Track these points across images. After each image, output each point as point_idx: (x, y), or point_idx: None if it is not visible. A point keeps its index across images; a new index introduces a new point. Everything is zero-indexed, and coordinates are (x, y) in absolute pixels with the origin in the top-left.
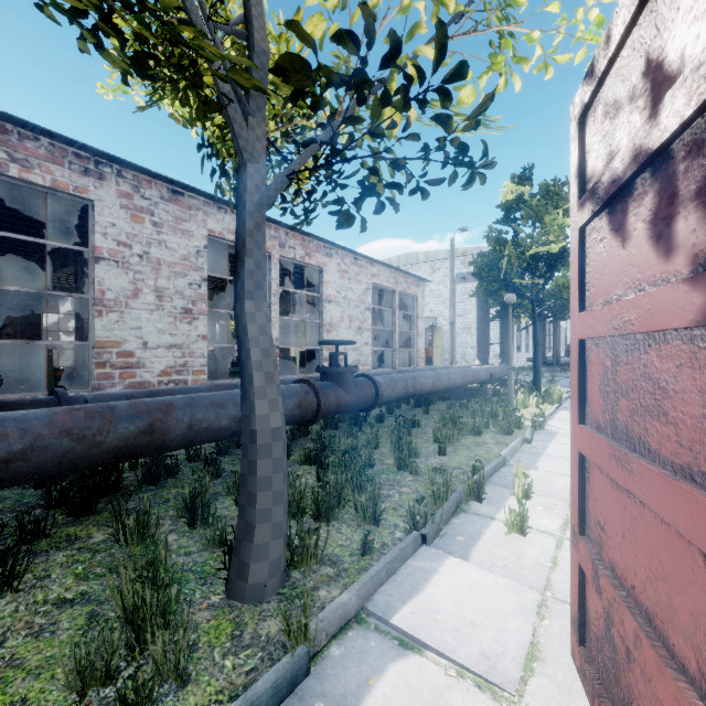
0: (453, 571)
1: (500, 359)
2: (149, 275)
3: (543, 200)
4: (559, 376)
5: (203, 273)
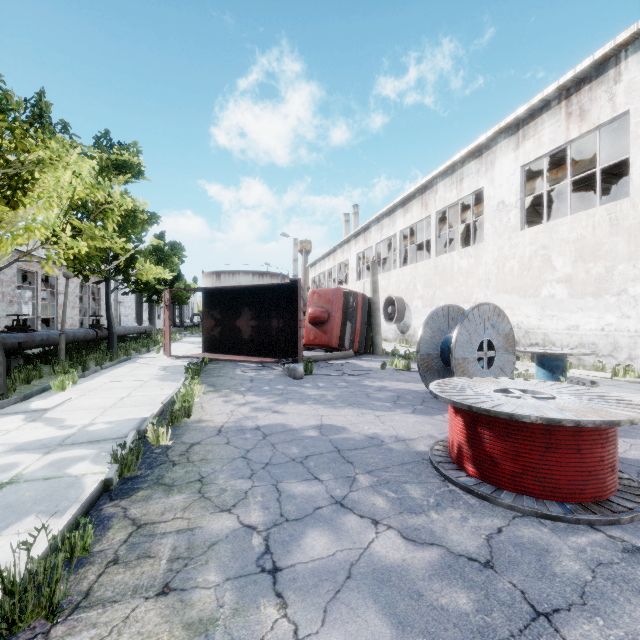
0: (147, 355)
1: (149, 323)
2: (0, 287)
3: (170, 250)
4: (183, 333)
5: (16, 284)
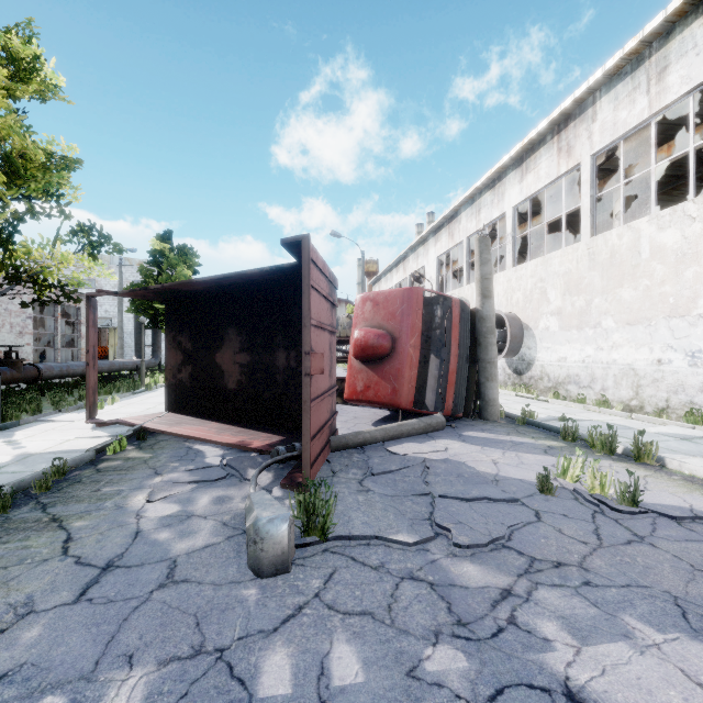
0: (70, 415)
1: (152, 355)
2: None
3: (177, 256)
4: None
5: None
